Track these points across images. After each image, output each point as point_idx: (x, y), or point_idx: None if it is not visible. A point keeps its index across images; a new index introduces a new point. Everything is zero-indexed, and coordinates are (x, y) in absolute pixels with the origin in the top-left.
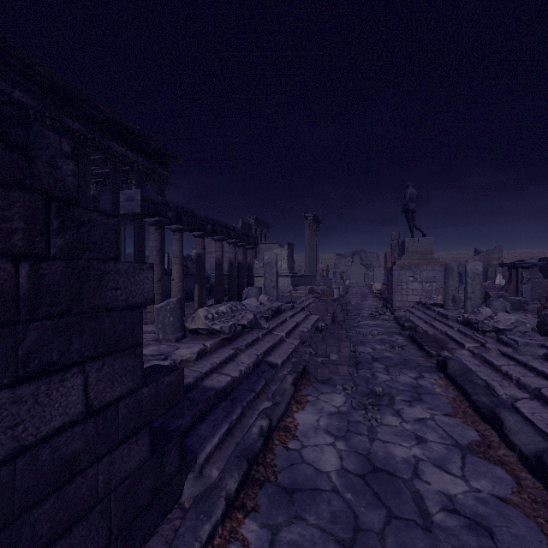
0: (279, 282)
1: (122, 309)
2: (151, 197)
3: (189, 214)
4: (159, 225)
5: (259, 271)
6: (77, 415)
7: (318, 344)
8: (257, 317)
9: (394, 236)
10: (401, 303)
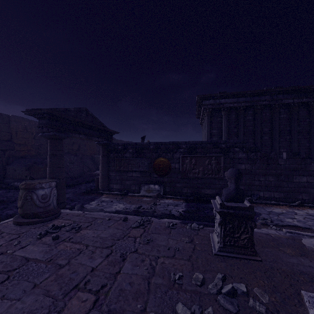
0: None
1: (312, 171)
2: None
3: None
4: None
5: None
6: (305, 181)
7: None
8: None
9: None
10: None
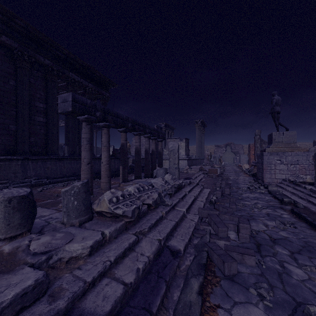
0: (179, 163)
1: None
2: (81, 99)
3: (114, 114)
4: (89, 121)
5: (166, 156)
6: None
7: (218, 226)
8: (161, 195)
9: (257, 133)
10: (270, 179)
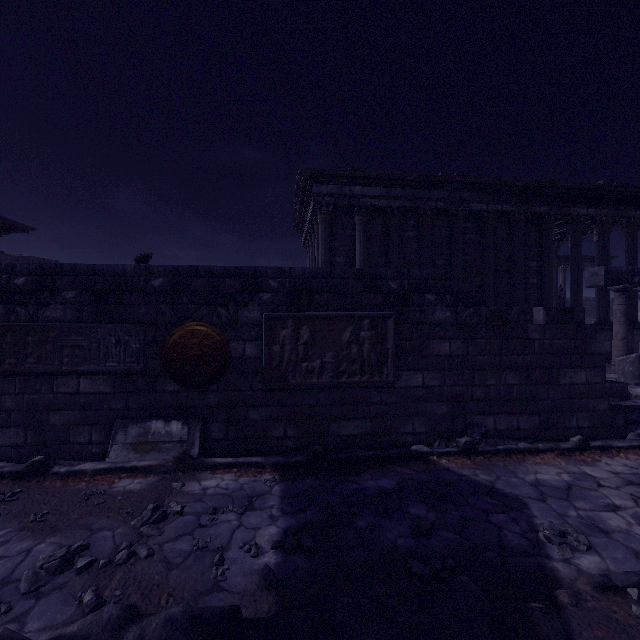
0: None
1: (597, 354)
2: (614, 269)
3: None
4: (623, 291)
5: None
6: (583, 382)
7: None
8: None
9: None
10: None
